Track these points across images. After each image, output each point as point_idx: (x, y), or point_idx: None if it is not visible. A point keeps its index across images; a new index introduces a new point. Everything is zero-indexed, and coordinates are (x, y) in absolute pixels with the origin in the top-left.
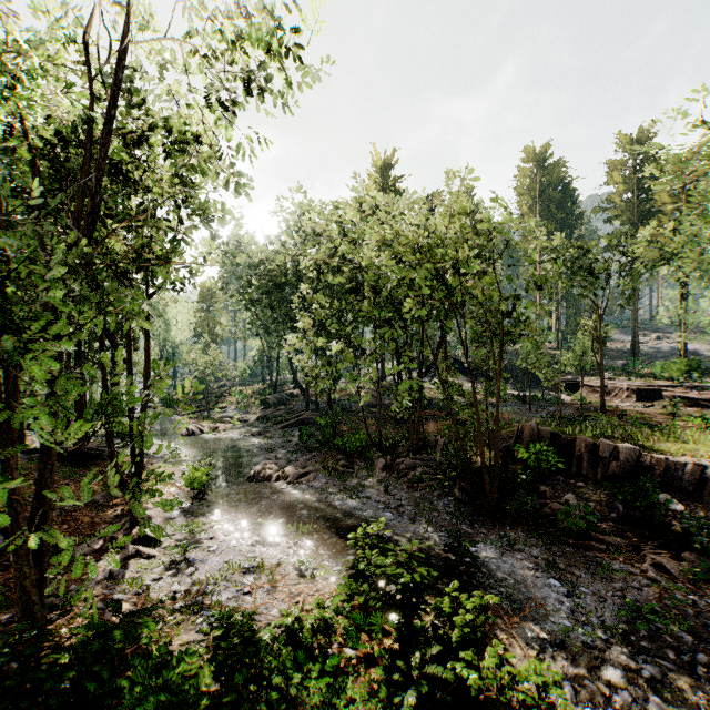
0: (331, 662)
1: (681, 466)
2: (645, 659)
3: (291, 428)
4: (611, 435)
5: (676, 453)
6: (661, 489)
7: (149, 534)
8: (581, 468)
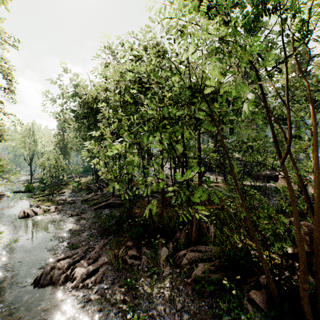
0: None
1: None
2: None
3: (101, 209)
4: None
5: None
6: None
7: None
8: None
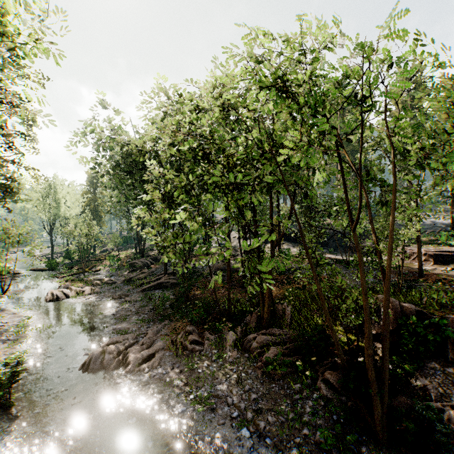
0: None
1: None
2: None
3: (150, 291)
4: None
5: None
6: None
7: None
8: None
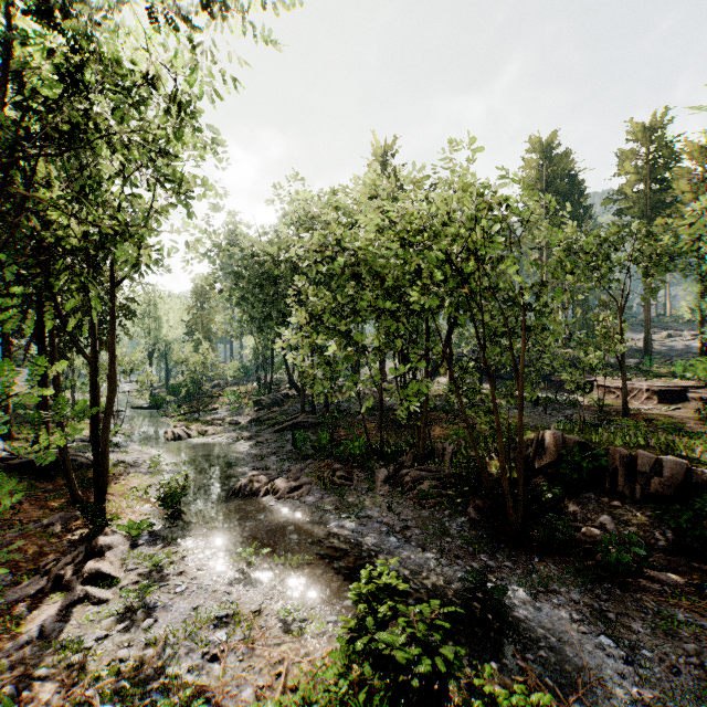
0: None
1: None
2: None
3: (285, 432)
4: (644, 444)
5: None
6: None
7: (103, 570)
8: (616, 484)
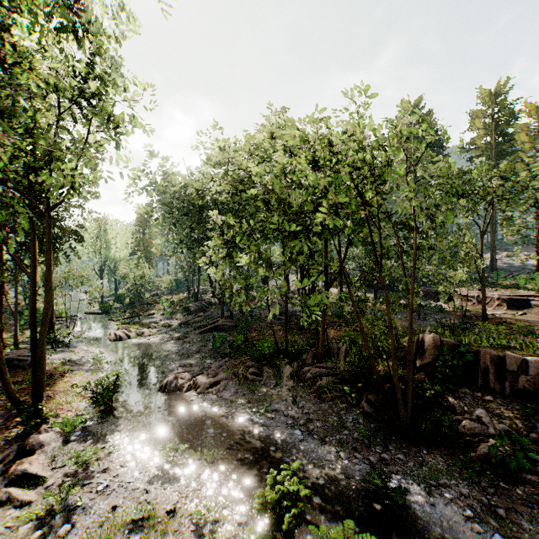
0: None
1: None
2: None
3: (207, 333)
4: (506, 345)
5: None
6: None
7: (30, 470)
8: (488, 381)
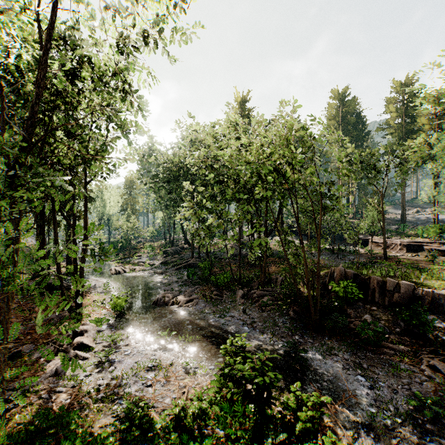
0: (206, 442)
1: (442, 296)
2: (430, 438)
3: (182, 269)
4: (393, 275)
5: (438, 287)
6: (429, 312)
7: (84, 342)
8: (374, 297)
